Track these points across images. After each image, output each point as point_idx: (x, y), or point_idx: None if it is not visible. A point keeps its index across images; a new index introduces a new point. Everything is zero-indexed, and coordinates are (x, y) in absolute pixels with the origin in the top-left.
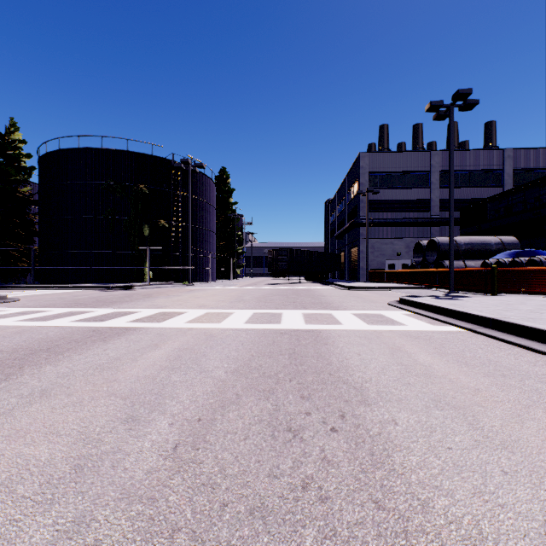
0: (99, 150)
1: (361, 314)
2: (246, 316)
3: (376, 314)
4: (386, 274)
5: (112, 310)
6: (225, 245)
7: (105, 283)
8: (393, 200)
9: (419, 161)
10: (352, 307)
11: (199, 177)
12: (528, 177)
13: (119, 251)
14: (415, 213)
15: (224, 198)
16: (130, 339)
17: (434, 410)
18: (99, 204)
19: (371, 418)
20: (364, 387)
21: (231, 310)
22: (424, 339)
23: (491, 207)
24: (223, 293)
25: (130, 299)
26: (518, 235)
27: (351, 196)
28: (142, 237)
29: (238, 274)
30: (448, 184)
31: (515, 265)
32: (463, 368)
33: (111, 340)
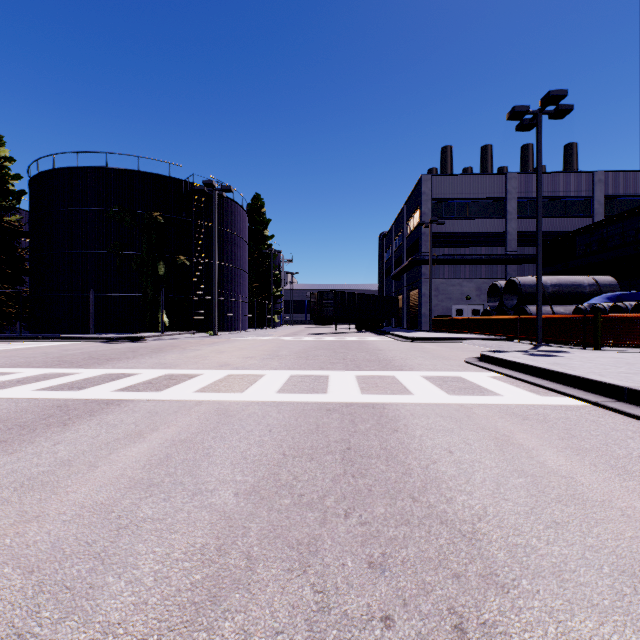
0: (103, 170)
1: (434, 377)
2: (280, 380)
3: (455, 377)
4: (453, 322)
5: (101, 372)
6: (259, 287)
7: (110, 333)
8: (462, 233)
9: (492, 186)
10: (420, 366)
11: (227, 203)
12: (623, 206)
13: (127, 293)
14: (487, 249)
15: (258, 230)
16: (104, 421)
17: (639, 607)
18: (103, 236)
19: (522, 637)
20: (480, 534)
21: (261, 372)
22: (537, 420)
23: (581, 241)
24: (255, 347)
25: (134, 354)
26: (615, 274)
27: (410, 228)
28: (156, 277)
29: (275, 321)
30: (527, 214)
31: (617, 311)
32: (629, 483)
33: (75, 424)
